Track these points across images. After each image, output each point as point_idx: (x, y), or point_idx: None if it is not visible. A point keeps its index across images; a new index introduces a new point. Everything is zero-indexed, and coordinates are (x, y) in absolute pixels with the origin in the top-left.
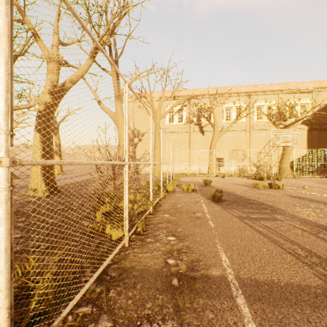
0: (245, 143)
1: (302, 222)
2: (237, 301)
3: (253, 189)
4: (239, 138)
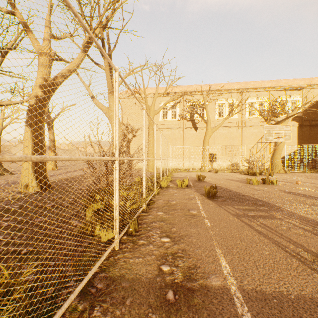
0: (237, 139)
1: (301, 220)
2: None
3: (246, 184)
4: (231, 134)
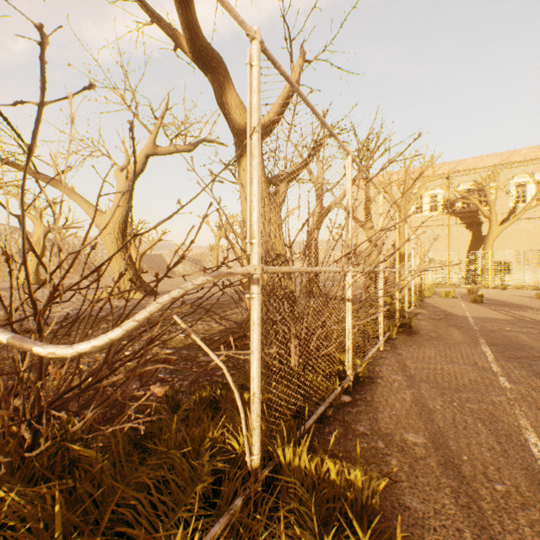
0: None
1: None
2: (468, 318)
3: (534, 299)
4: None
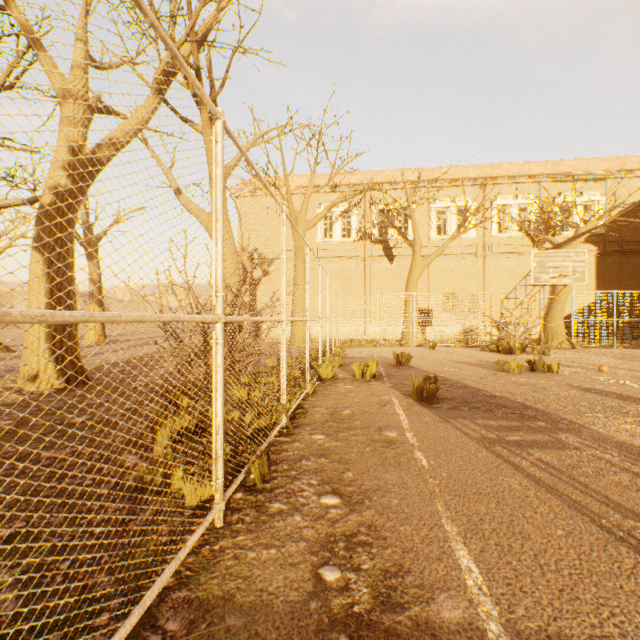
0: (475, 279)
1: (623, 451)
2: None
3: (497, 373)
4: (463, 269)
